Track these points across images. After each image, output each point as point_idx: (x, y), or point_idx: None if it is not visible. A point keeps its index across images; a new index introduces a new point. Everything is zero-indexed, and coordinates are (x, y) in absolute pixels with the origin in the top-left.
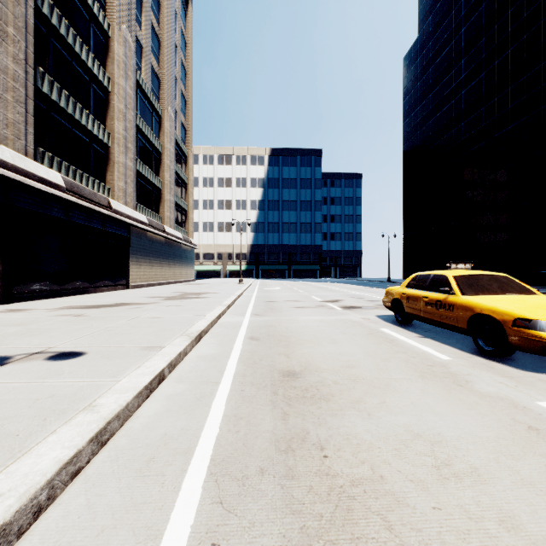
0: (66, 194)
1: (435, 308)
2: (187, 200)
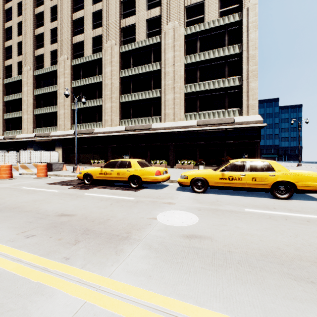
0: None
1: None
2: None
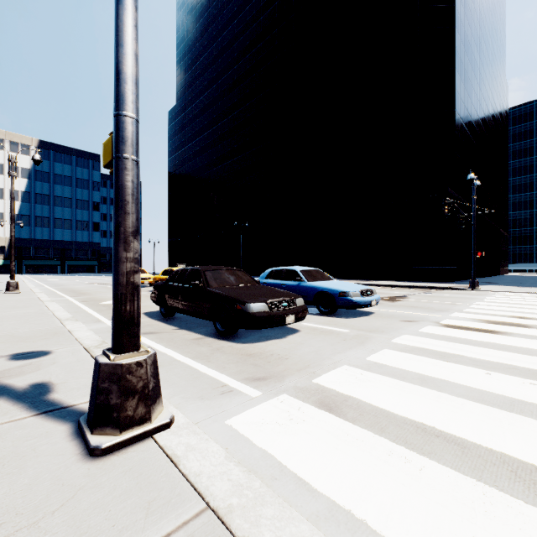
0: None
1: None
2: None
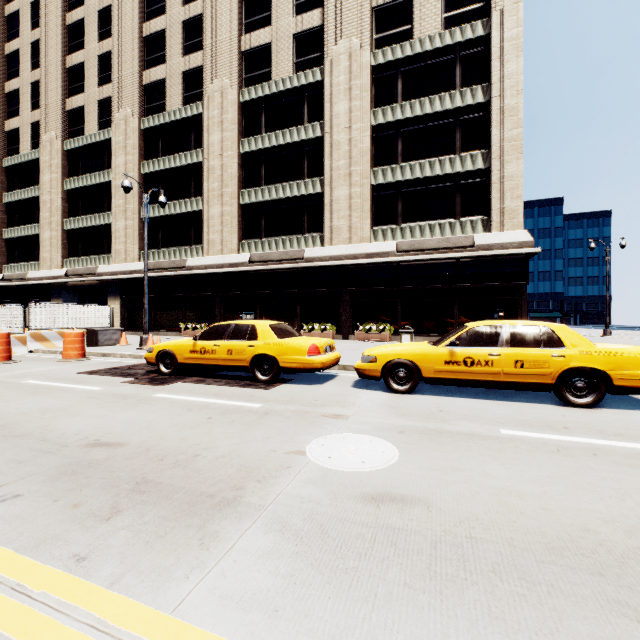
0: None
1: None
2: None
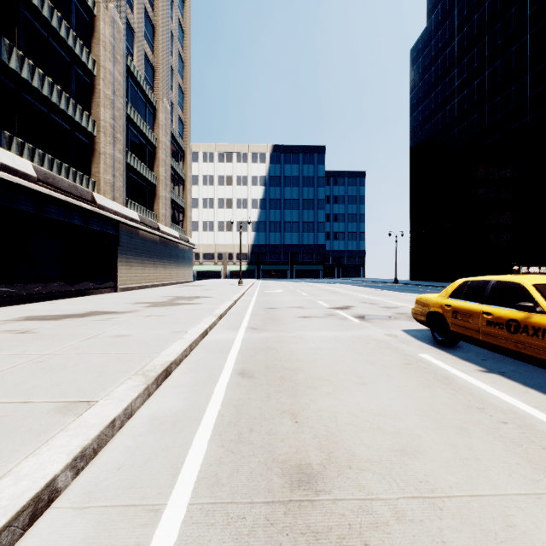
0: (37, 185)
1: (507, 330)
2: (184, 198)
